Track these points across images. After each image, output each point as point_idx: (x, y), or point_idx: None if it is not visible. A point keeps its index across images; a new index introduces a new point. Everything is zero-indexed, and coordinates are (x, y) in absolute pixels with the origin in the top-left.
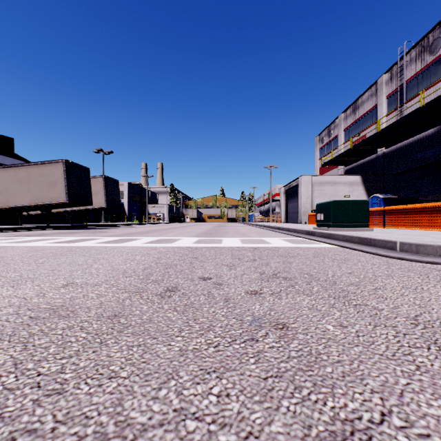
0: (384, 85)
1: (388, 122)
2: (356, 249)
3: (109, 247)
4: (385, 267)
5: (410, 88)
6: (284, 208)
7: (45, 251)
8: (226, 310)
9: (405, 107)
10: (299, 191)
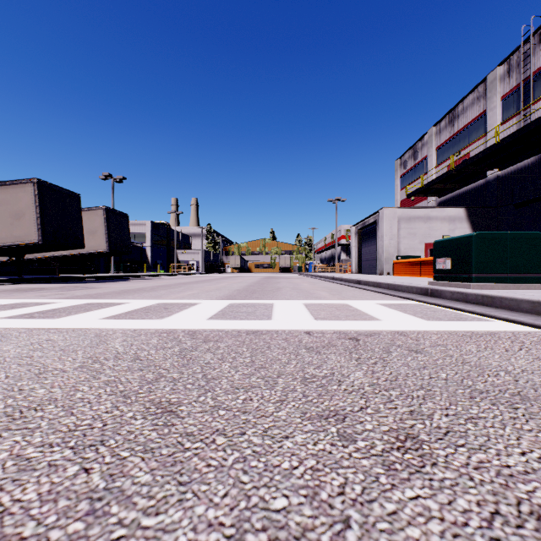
0: (498, 82)
1: (504, 133)
2: None
3: None
4: None
5: (539, 82)
6: (355, 254)
7: None
8: None
9: (532, 109)
10: (379, 229)
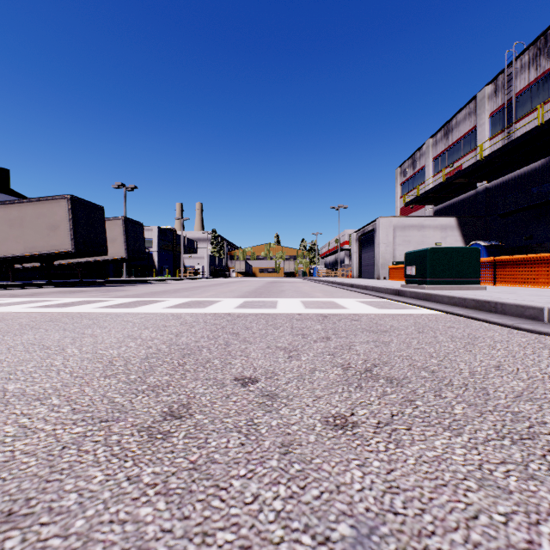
0: (487, 101)
1: (491, 148)
2: (476, 317)
3: (113, 314)
4: (547, 354)
5: (521, 103)
6: (356, 259)
7: (12, 322)
8: (285, 490)
9: (515, 127)
10: (376, 237)
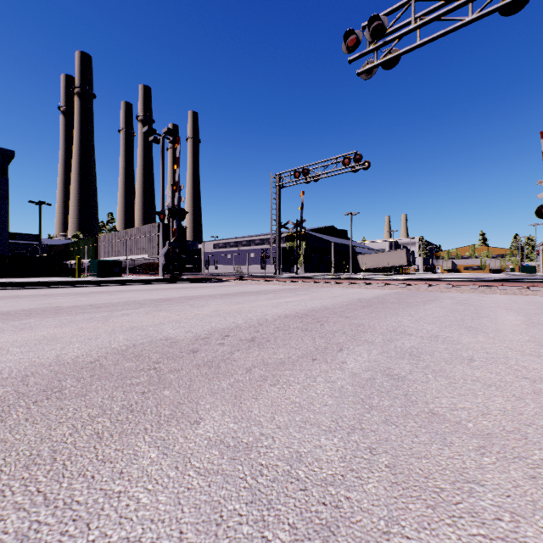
0: None
1: None
2: None
3: None
4: None
5: None
6: (541, 262)
7: None
8: None
9: None
10: None
